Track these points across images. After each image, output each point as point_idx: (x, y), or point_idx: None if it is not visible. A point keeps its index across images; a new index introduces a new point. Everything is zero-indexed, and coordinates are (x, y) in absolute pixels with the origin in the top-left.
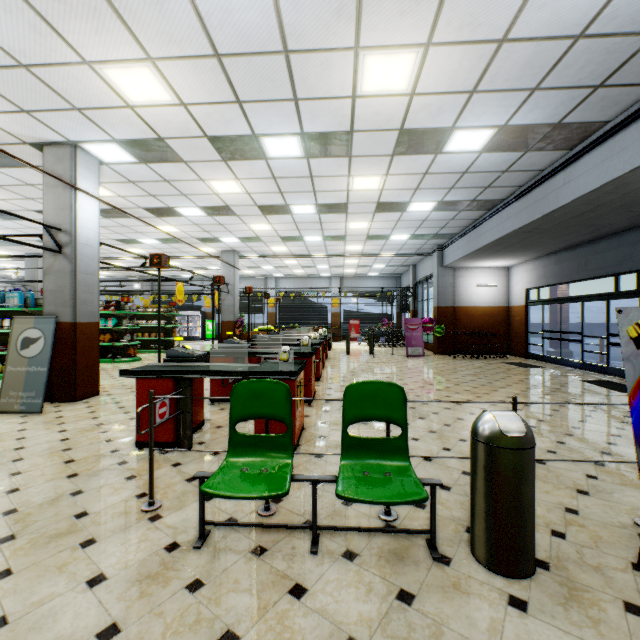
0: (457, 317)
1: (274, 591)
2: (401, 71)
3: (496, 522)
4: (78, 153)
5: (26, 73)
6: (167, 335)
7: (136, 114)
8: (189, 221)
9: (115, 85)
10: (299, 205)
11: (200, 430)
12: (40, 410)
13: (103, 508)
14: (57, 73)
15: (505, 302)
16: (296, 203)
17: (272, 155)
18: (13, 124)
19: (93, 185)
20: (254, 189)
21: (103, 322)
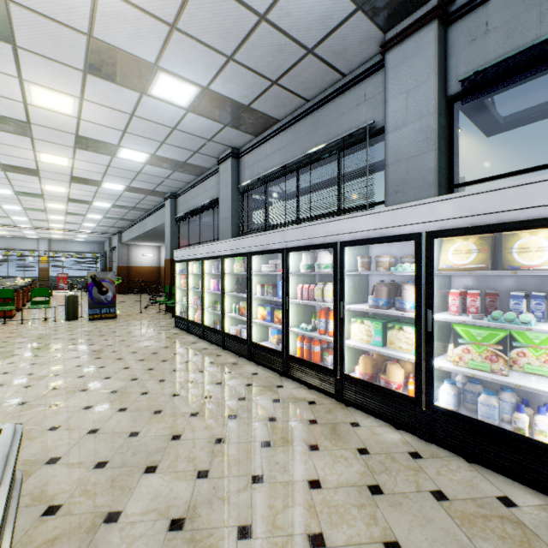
0: (131, 272)
1: (12, 326)
2: (62, 189)
3: (68, 311)
4: None
5: None
6: None
7: None
8: None
9: None
10: (9, 206)
11: None
12: None
13: None
14: None
15: (159, 264)
16: (7, 205)
17: None
18: None
19: None
20: None
21: None
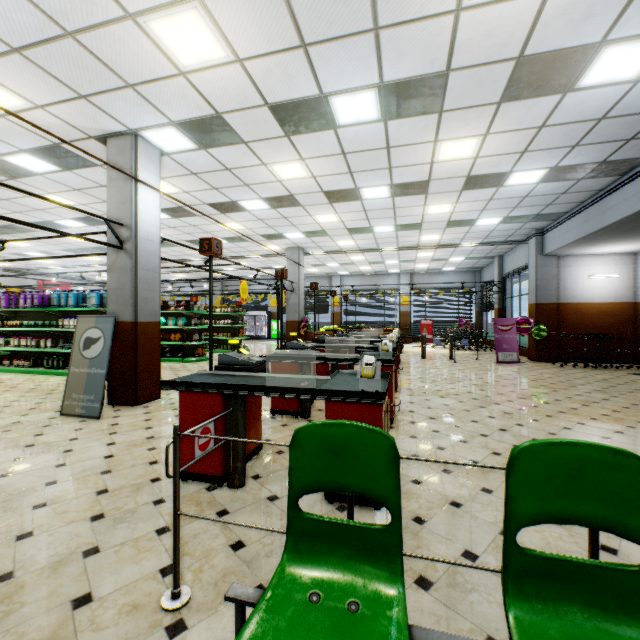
0: (562, 316)
1: None
2: None
3: None
4: (138, 142)
5: (74, 44)
6: (234, 335)
7: (189, 84)
8: (253, 216)
9: (163, 45)
10: (370, 188)
11: (257, 455)
12: (98, 415)
13: (113, 590)
14: (103, 38)
15: (631, 297)
16: (367, 185)
17: (342, 122)
18: (75, 115)
19: (154, 177)
20: (320, 171)
21: (174, 322)
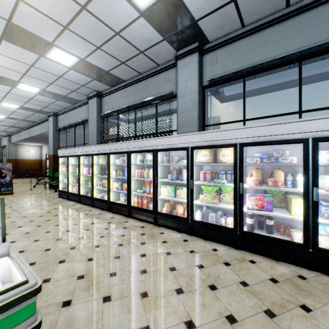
0: (19, 163)
1: None
2: None
3: None
4: None
5: None
6: None
7: None
8: None
9: None
10: None
11: None
12: None
13: None
14: None
15: (41, 158)
16: None
17: None
18: None
19: None
20: None
21: None
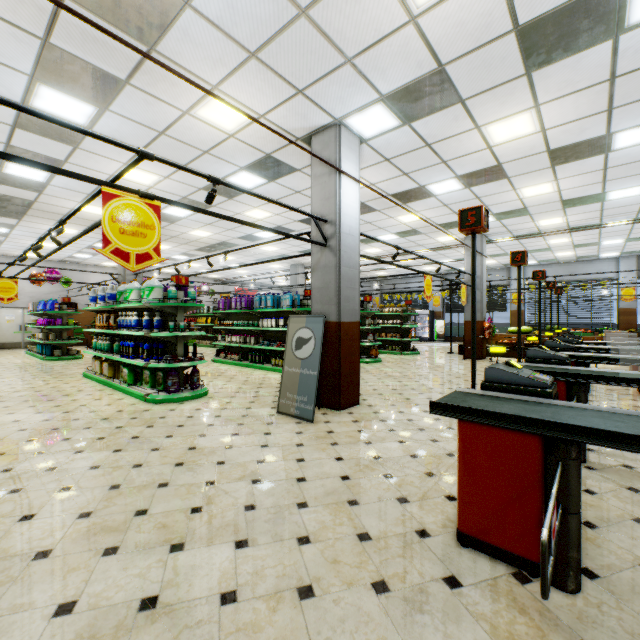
0: None
1: None
2: None
3: None
4: (341, 132)
5: (304, 24)
6: (402, 336)
7: (417, 32)
8: (437, 202)
9: None
10: (634, 128)
11: None
12: (311, 418)
13: None
14: (335, 2)
15: None
16: (629, 125)
17: (636, 18)
18: (289, 117)
19: (354, 167)
20: (557, 119)
21: None
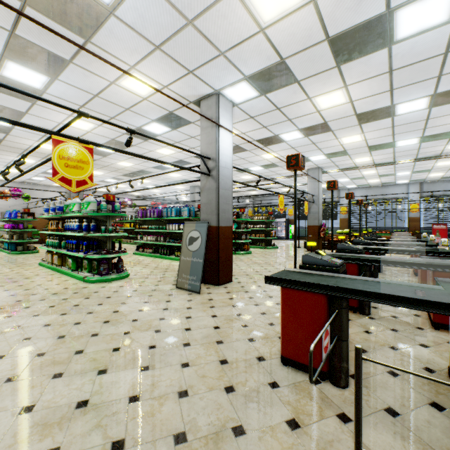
0: None
1: None
2: None
3: None
4: (220, 99)
5: (191, 30)
6: (266, 236)
7: (265, 38)
8: (287, 145)
9: (252, 7)
10: (407, 102)
11: None
12: (198, 291)
13: None
14: (210, 17)
15: None
16: (404, 100)
17: (400, 36)
18: (184, 88)
19: (228, 122)
20: (359, 94)
21: None
